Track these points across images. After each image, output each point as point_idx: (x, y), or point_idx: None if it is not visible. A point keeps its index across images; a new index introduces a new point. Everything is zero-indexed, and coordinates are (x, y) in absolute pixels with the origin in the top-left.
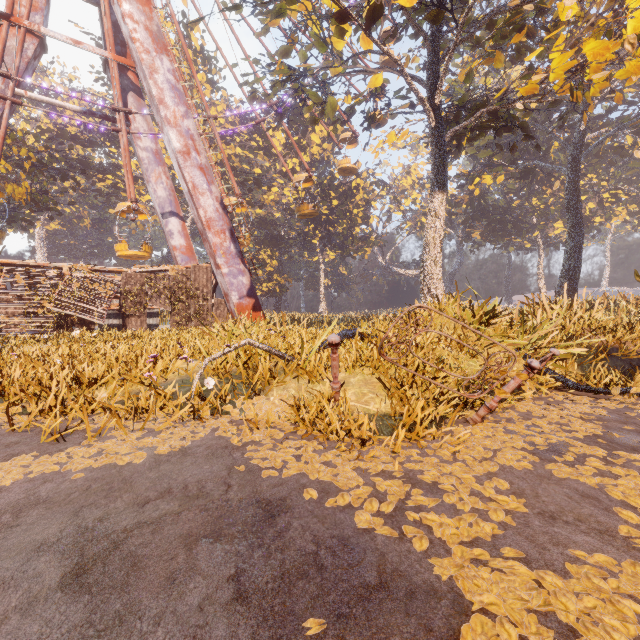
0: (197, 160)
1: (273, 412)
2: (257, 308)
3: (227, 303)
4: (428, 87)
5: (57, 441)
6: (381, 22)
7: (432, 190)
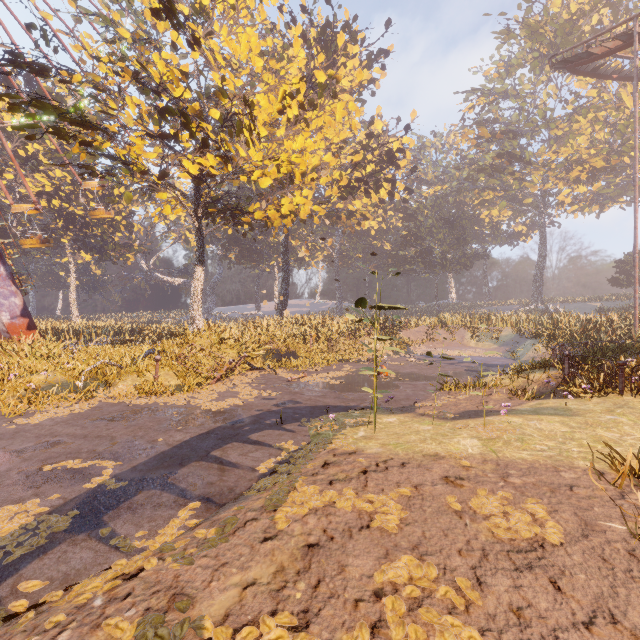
0: None
1: (124, 392)
2: (32, 327)
3: None
4: (194, 205)
5: (20, 415)
6: (168, 177)
7: (196, 264)
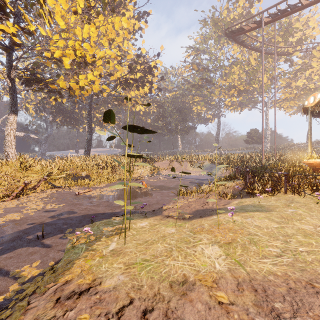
0: None
1: None
2: None
3: None
4: (7, 69)
5: None
6: None
7: (9, 112)
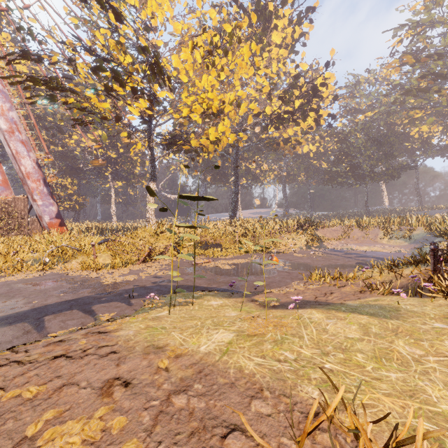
0: (19, 137)
1: (73, 266)
2: (62, 224)
3: (41, 221)
4: (148, 139)
5: None
6: (122, 120)
7: (149, 180)
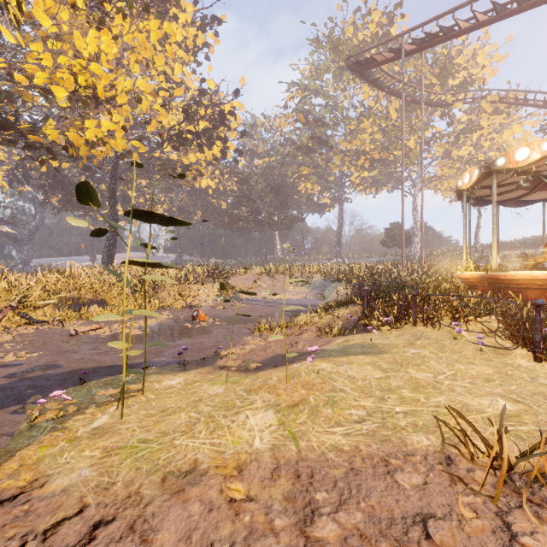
0: None
1: None
2: None
3: None
4: None
5: None
6: None
7: None
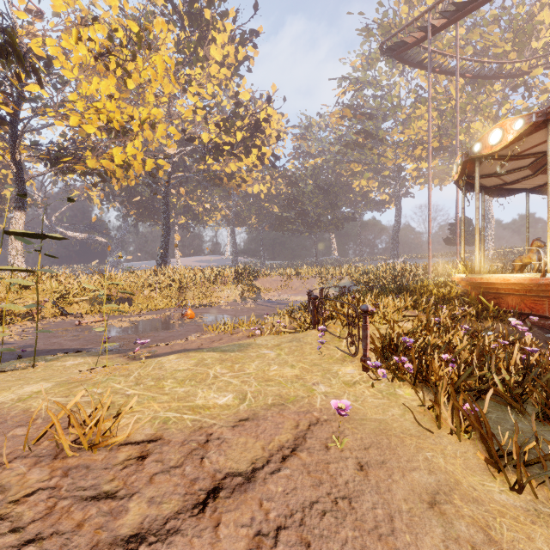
0: None
1: None
2: None
3: None
4: (10, 148)
5: None
6: None
7: (14, 209)
